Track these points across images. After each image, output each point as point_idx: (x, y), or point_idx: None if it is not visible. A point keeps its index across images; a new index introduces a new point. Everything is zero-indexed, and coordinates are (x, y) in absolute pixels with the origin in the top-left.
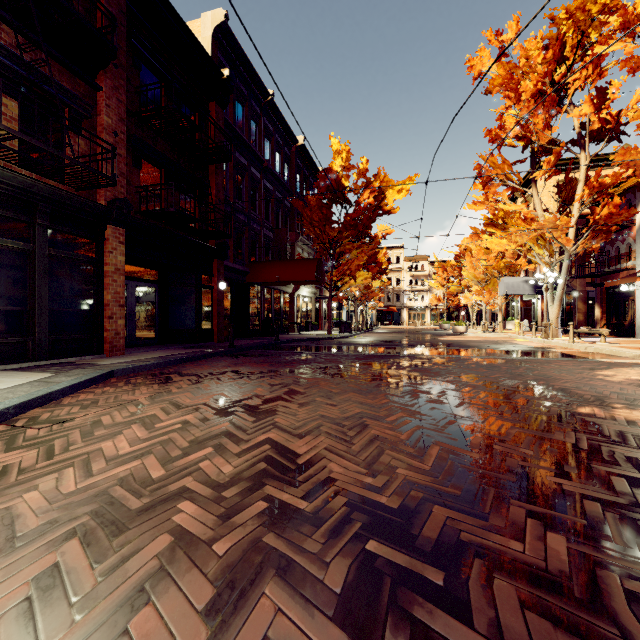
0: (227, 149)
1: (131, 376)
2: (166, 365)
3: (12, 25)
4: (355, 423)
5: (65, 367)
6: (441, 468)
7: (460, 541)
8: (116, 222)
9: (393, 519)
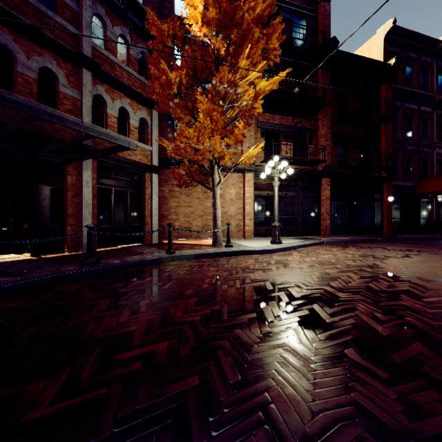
0: (396, 106)
1: (331, 244)
2: (348, 242)
3: (292, 118)
4: (422, 267)
5: (307, 239)
6: (438, 277)
7: (409, 281)
8: (326, 176)
9: (394, 276)
